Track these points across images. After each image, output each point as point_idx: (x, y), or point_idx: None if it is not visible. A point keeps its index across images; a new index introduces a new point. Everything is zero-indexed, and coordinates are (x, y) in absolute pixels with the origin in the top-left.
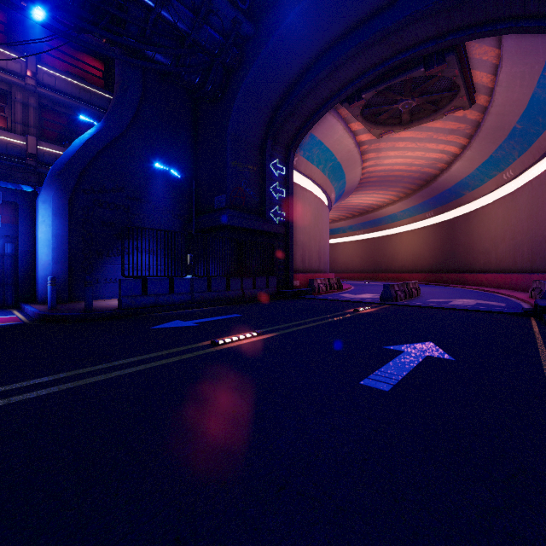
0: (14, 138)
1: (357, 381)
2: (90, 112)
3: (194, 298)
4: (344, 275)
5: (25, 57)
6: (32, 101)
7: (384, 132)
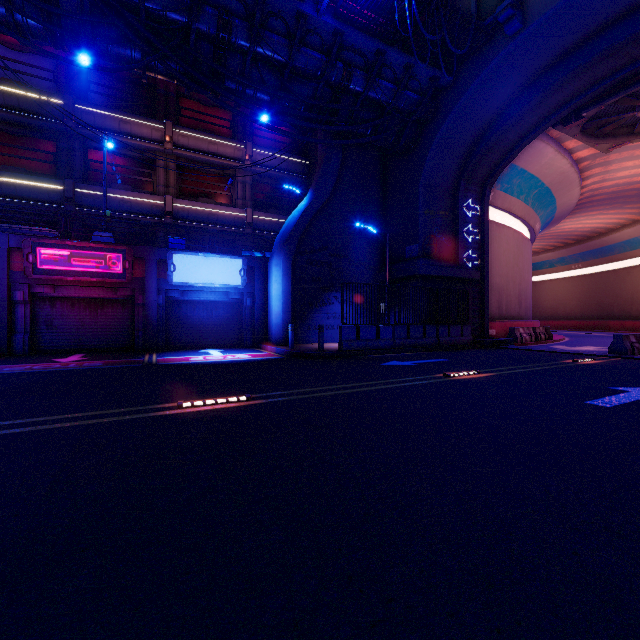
0: (238, 212)
1: (581, 401)
2: (286, 178)
3: (396, 344)
4: (551, 323)
5: (245, 145)
6: (248, 179)
7: (615, 145)
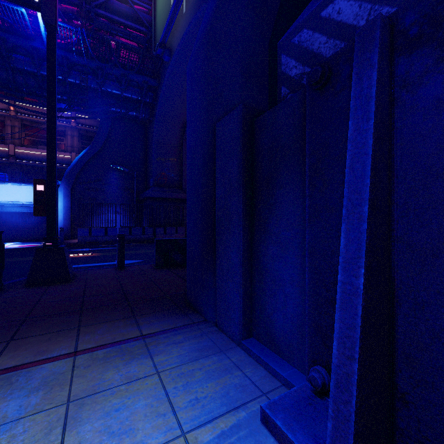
0: (65, 155)
1: None
2: None
3: None
4: None
5: (70, 112)
6: (75, 134)
7: None
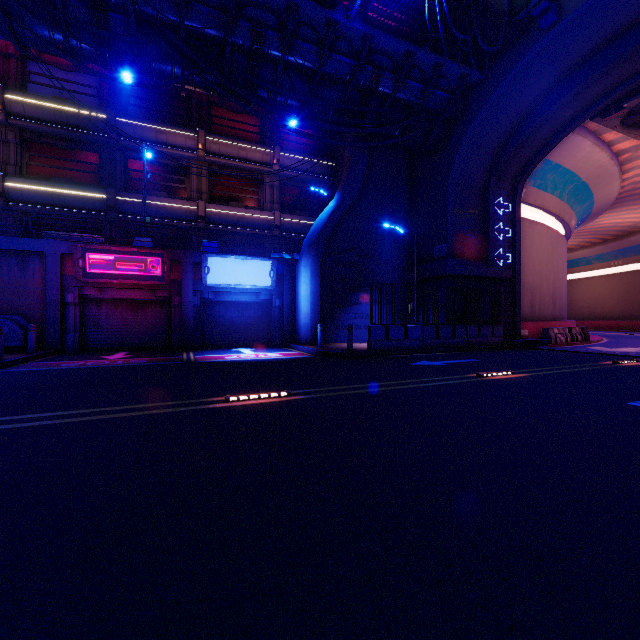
0: (266, 215)
1: (623, 402)
2: (312, 180)
3: (425, 344)
4: (587, 323)
5: (273, 149)
6: (276, 183)
7: None
